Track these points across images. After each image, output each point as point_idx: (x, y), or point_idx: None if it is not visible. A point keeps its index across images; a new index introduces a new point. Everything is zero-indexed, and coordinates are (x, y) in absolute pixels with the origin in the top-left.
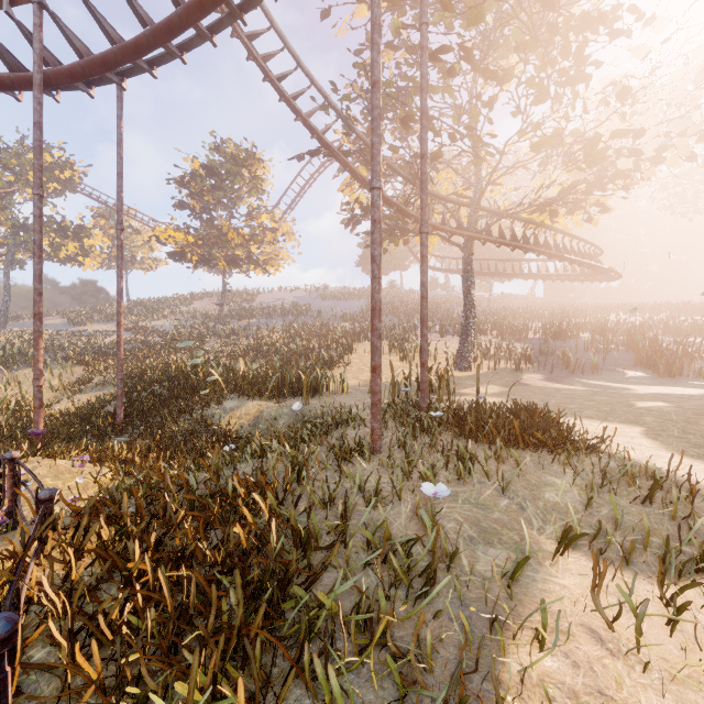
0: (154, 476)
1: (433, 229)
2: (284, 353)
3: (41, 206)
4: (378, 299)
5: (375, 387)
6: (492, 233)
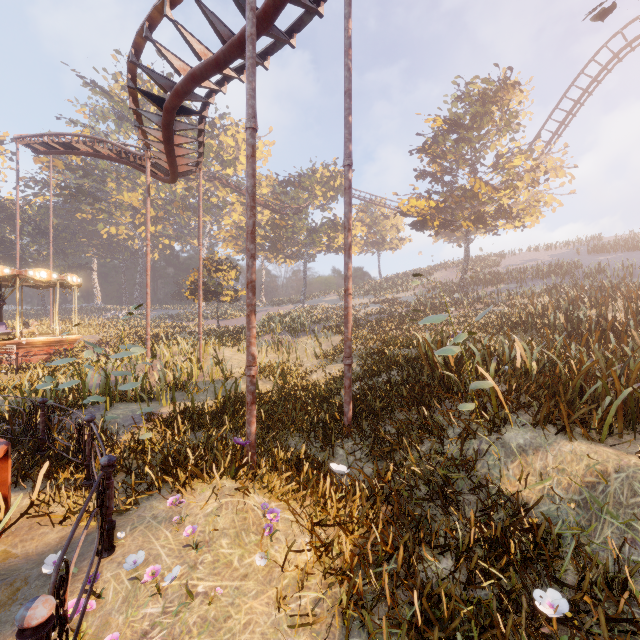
0: None
1: None
2: (562, 326)
3: (253, 142)
4: None
5: None
6: None
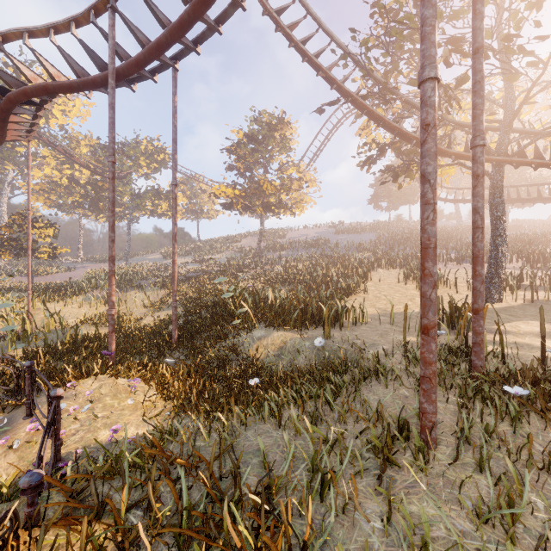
0: (166, 435)
1: (456, 157)
2: (307, 281)
3: (113, 170)
4: (433, 233)
5: (428, 355)
6: (526, 155)
